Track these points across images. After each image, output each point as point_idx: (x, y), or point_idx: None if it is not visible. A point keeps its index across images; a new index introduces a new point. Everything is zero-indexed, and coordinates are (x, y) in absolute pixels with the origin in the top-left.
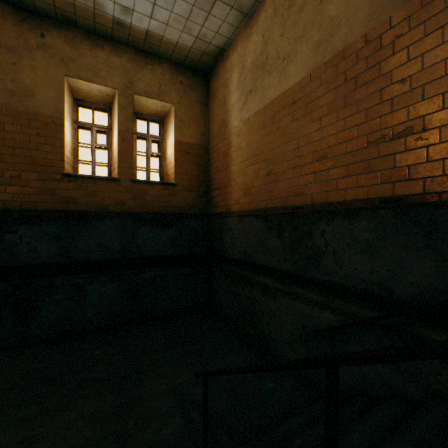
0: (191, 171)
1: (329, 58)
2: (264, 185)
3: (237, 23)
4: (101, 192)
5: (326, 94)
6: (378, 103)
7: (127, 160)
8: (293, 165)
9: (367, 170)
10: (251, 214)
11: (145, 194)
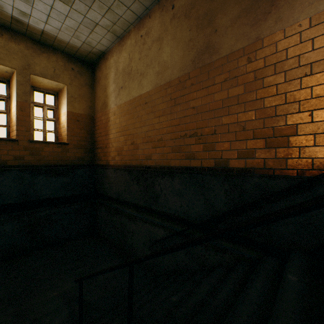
0: (80, 134)
1: (163, 83)
2: (130, 150)
3: (113, 40)
4: (0, 150)
5: (162, 103)
6: (184, 116)
7: (25, 125)
8: (146, 141)
9: (180, 151)
10: (122, 168)
11: (41, 151)
